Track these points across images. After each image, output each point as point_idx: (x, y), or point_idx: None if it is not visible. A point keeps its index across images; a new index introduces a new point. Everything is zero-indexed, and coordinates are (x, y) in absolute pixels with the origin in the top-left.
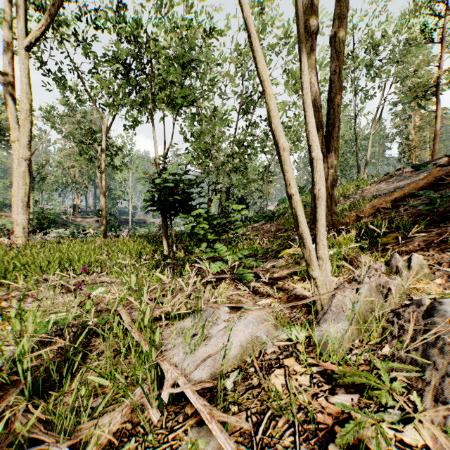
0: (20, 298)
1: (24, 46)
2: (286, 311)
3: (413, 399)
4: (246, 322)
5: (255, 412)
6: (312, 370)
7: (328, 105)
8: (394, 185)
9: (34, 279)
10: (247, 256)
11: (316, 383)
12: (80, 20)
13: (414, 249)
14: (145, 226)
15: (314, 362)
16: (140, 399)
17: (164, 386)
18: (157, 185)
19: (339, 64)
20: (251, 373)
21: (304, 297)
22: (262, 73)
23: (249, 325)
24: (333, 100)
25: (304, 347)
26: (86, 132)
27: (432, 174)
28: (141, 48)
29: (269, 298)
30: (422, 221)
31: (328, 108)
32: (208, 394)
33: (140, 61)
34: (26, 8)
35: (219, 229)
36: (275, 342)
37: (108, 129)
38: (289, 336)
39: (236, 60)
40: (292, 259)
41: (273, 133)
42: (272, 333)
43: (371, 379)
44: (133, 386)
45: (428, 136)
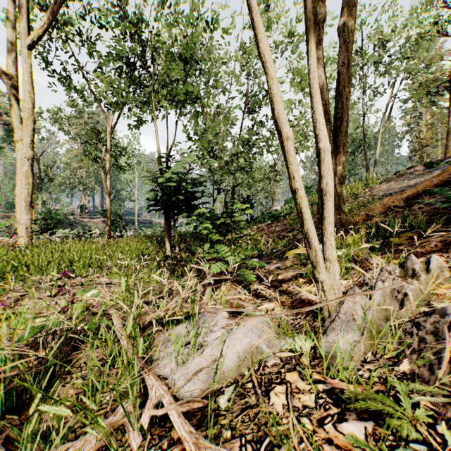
0: (16, 299)
1: (27, 44)
2: (290, 316)
3: (441, 431)
4: (245, 330)
5: (251, 439)
6: (318, 388)
7: (335, 98)
8: (406, 184)
9: (33, 279)
10: (251, 257)
11: (322, 405)
12: (84, 19)
13: (430, 250)
14: (151, 226)
15: (320, 378)
16: (122, 419)
17: (146, 406)
18: (159, 184)
19: (348, 55)
20: (248, 389)
21: (310, 301)
22: (262, 55)
23: (248, 334)
24: (341, 93)
25: (309, 360)
26: (91, 132)
27: (447, 171)
28: (145, 46)
29: (272, 302)
30: (438, 220)
31: (335, 102)
32: (199, 413)
33: (142, 57)
34: (28, 6)
35: (222, 229)
36: (277, 353)
37: (113, 128)
38: (292, 346)
39: (241, 58)
40: (298, 260)
41: (274, 122)
42: (273, 343)
43: (389, 404)
44: (117, 401)
45: (440, 133)
